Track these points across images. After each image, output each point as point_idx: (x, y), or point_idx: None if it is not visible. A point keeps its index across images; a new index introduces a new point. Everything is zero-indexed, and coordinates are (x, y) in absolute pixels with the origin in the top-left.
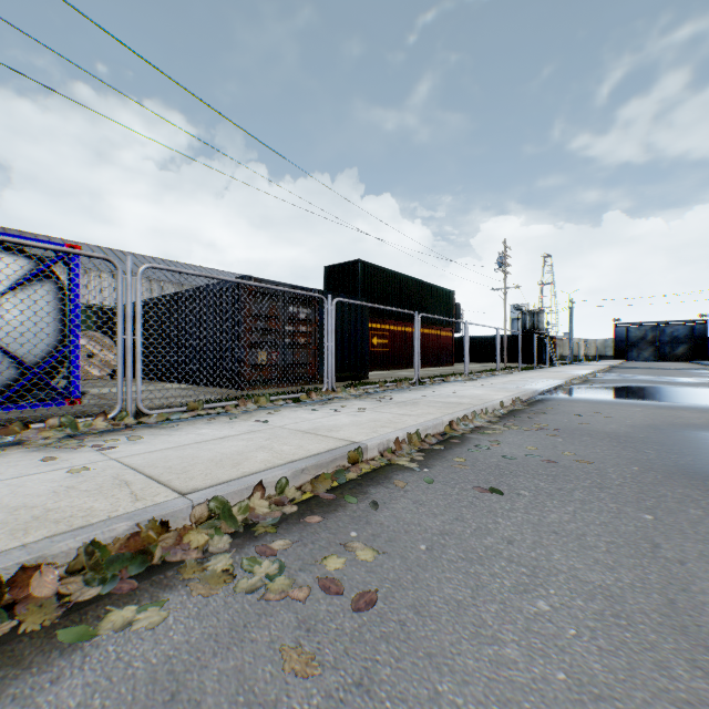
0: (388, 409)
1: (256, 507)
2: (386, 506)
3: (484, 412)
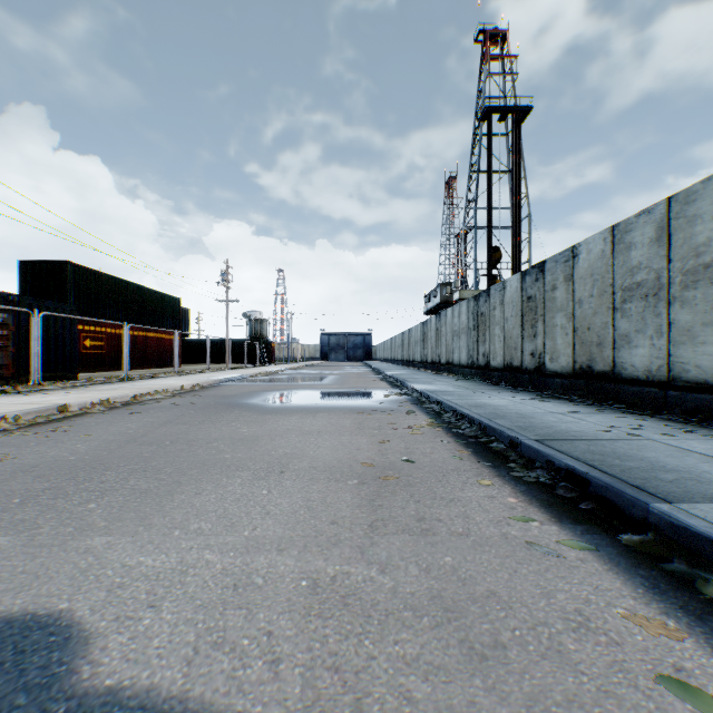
0: (92, 392)
1: (5, 426)
2: (80, 420)
3: (166, 392)
